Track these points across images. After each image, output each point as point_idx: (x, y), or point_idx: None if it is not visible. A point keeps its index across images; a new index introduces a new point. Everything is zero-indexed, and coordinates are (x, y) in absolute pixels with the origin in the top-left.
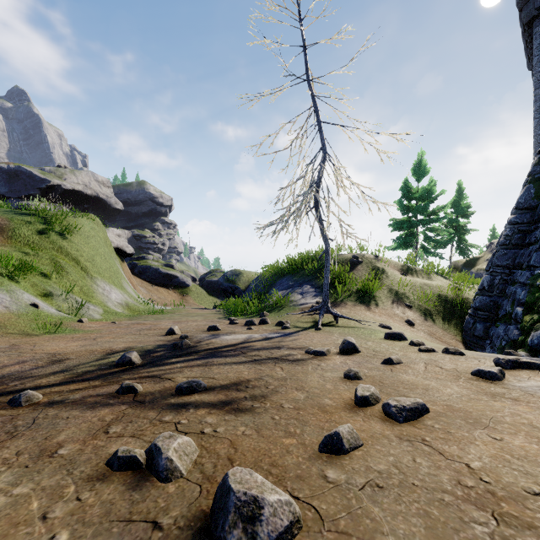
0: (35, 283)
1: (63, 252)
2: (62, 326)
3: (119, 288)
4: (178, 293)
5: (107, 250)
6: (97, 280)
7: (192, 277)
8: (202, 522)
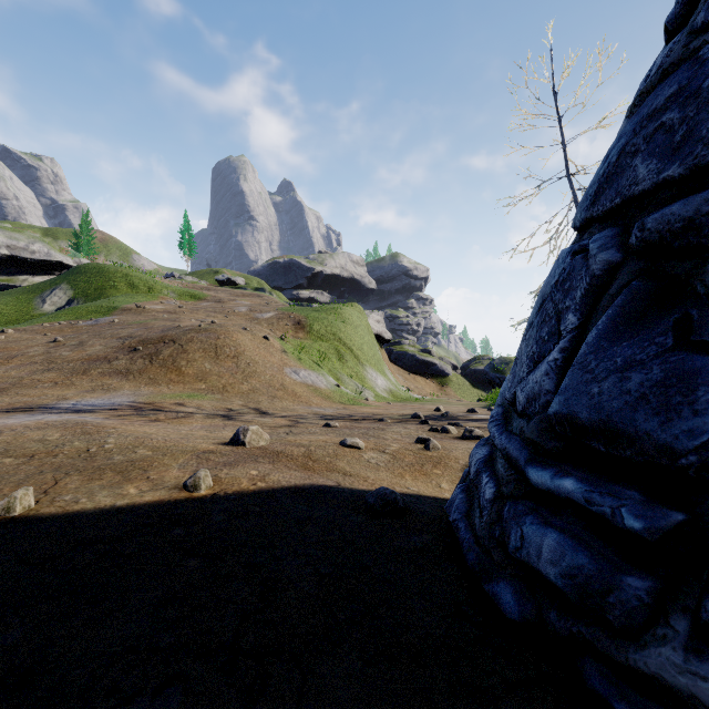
0: (330, 369)
1: (341, 342)
2: (358, 401)
3: (383, 375)
4: (436, 383)
5: (370, 337)
6: (366, 367)
7: (452, 364)
8: (458, 437)
